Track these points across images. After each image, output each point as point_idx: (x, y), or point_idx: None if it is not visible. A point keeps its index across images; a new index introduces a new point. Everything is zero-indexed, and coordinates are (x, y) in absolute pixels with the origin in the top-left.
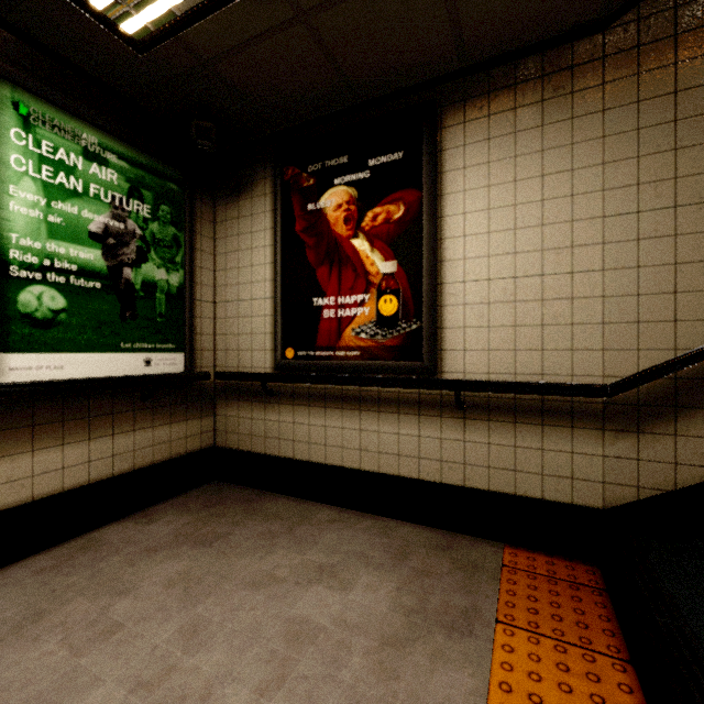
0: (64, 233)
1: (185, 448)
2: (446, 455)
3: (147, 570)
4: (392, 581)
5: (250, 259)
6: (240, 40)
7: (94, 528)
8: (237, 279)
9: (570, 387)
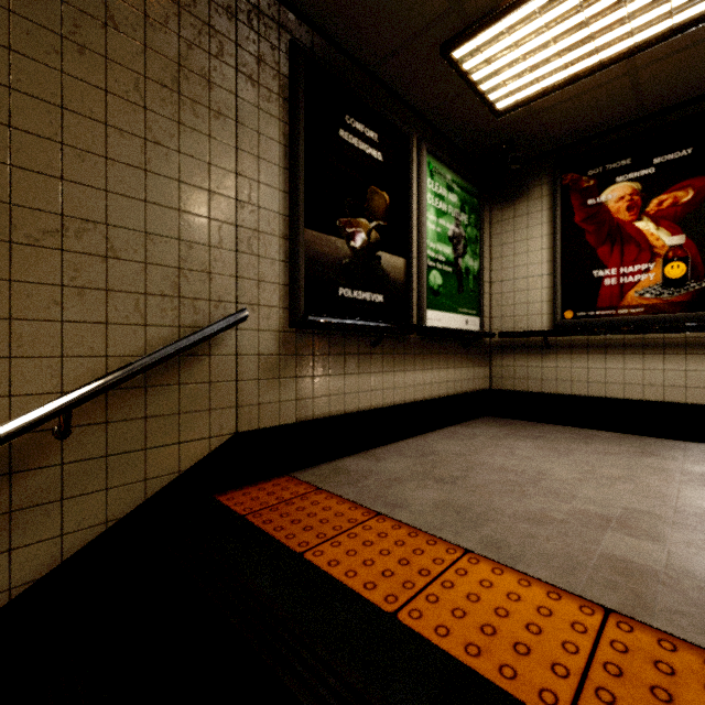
0: (441, 238)
1: (478, 386)
2: None
3: (511, 443)
4: None
5: (526, 247)
6: (571, 95)
7: (442, 427)
8: (512, 264)
9: None
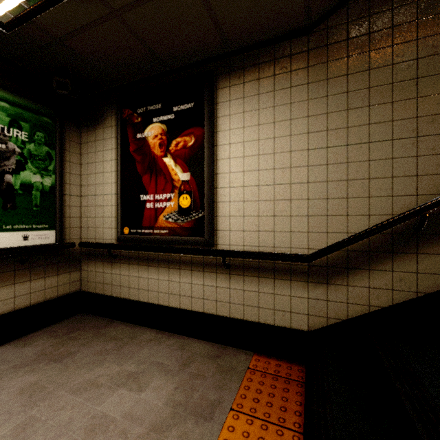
0: None
1: (57, 293)
2: (219, 297)
3: (9, 382)
4: (173, 383)
5: (102, 168)
6: (77, 26)
7: None
8: (94, 181)
9: (286, 256)
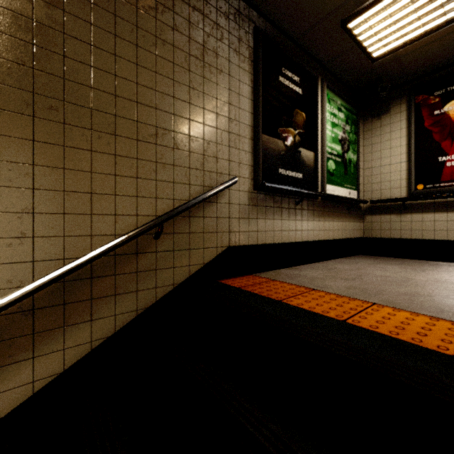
0: (334, 140)
1: (356, 234)
2: None
3: (382, 266)
4: None
5: (389, 145)
6: (424, 44)
7: (333, 259)
8: (379, 156)
9: None
